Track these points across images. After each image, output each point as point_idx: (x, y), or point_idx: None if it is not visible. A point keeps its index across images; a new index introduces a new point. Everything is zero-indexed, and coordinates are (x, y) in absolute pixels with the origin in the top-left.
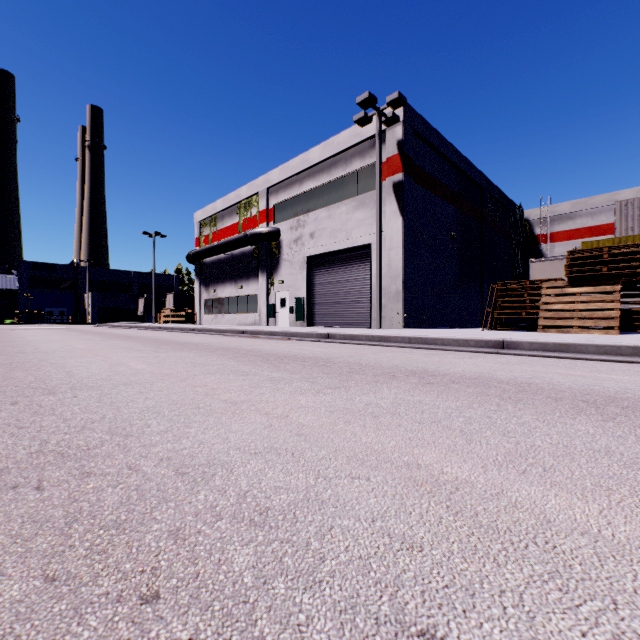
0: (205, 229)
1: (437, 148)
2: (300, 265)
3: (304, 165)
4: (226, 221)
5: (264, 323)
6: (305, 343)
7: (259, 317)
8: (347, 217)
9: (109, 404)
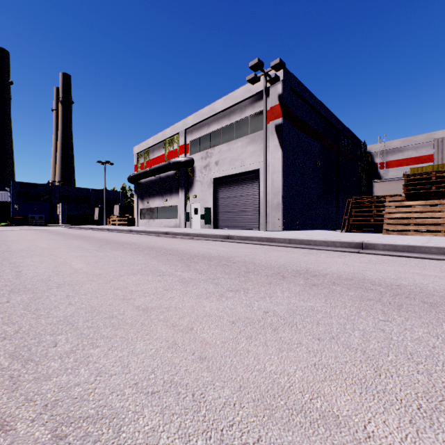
0: (141, 159)
1: (307, 100)
2: (208, 184)
3: (211, 113)
4: (156, 153)
5: (182, 226)
6: (211, 243)
7: (179, 221)
8: (242, 150)
9: (32, 312)
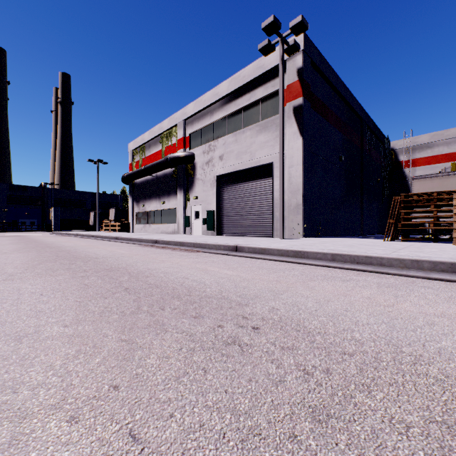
0: (136, 156)
1: (330, 80)
2: (211, 183)
3: (214, 98)
4: (152, 149)
5: (181, 232)
6: (211, 257)
7: (177, 227)
8: (251, 140)
9: None
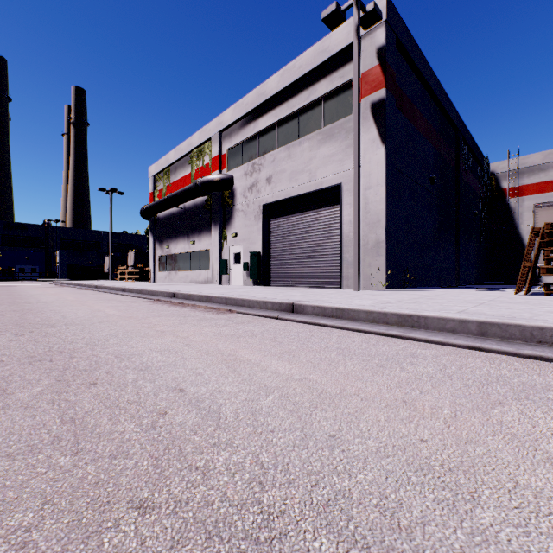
0: (159, 183)
1: (420, 70)
2: (255, 215)
3: (260, 99)
4: (179, 173)
5: (216, 281)
6: (250, 324)
7: (211, 274)
8: (310, 154)
9: None
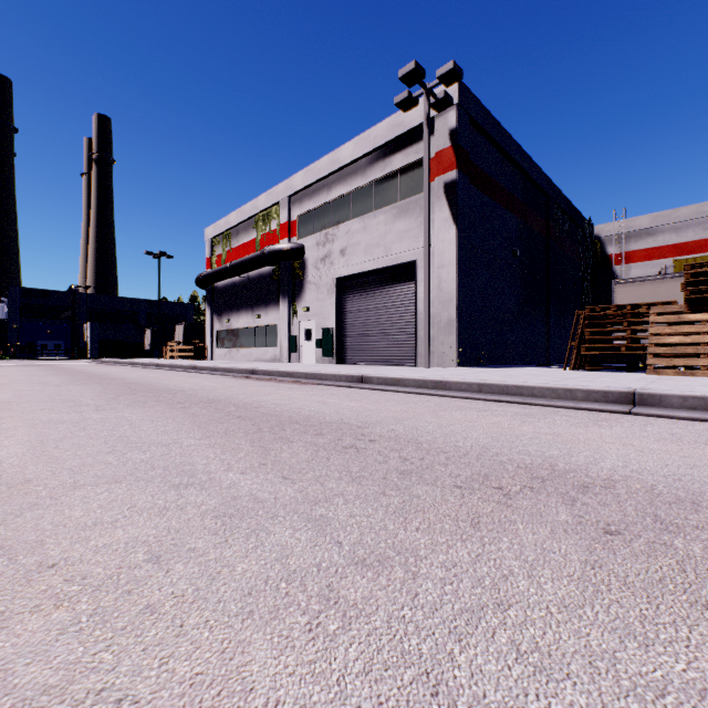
0: (217, 248)
1: (498, 143)
2: (328, 289)
3: (333, 166)
4: (241, 237)
5: (285, 359)
6: (330, 390)
7: (279, 352)
8: (386, 228)
9: None
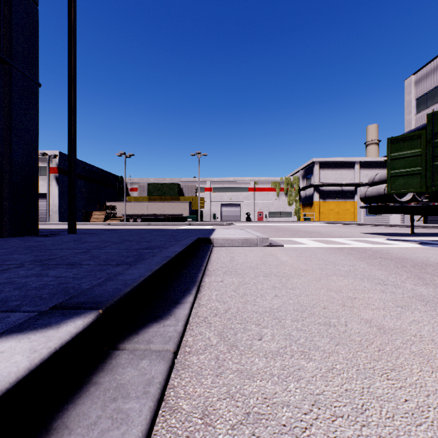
0: None
1: None
2: None
3: None
4: None
5: None
6: None
7: None
8: None
9: None
